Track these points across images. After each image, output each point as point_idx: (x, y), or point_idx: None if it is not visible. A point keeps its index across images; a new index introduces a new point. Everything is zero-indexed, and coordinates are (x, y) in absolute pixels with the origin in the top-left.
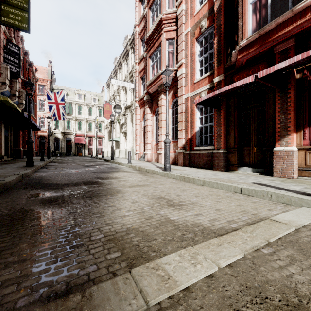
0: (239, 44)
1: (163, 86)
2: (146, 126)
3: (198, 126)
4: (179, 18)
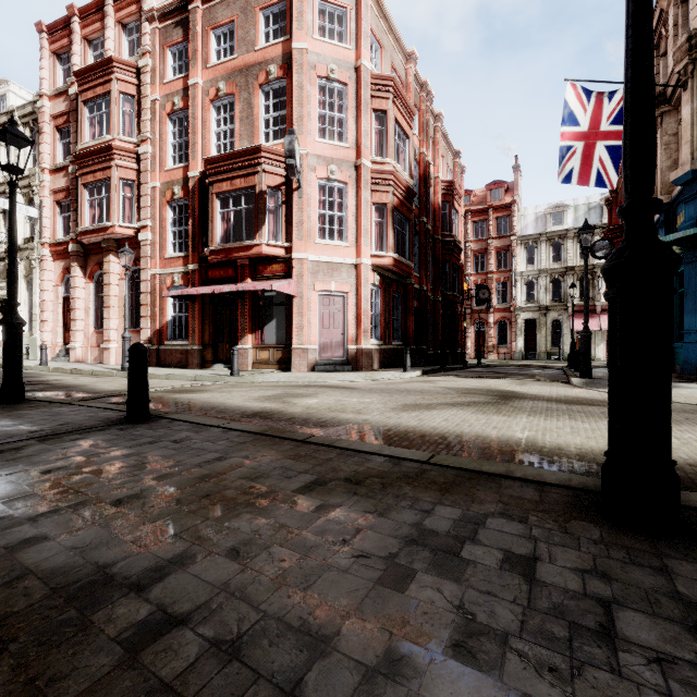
0: (210, 245)
1: (113, 242)
2: (72, 298)
3: (171, 315)
4: (143, 159)
